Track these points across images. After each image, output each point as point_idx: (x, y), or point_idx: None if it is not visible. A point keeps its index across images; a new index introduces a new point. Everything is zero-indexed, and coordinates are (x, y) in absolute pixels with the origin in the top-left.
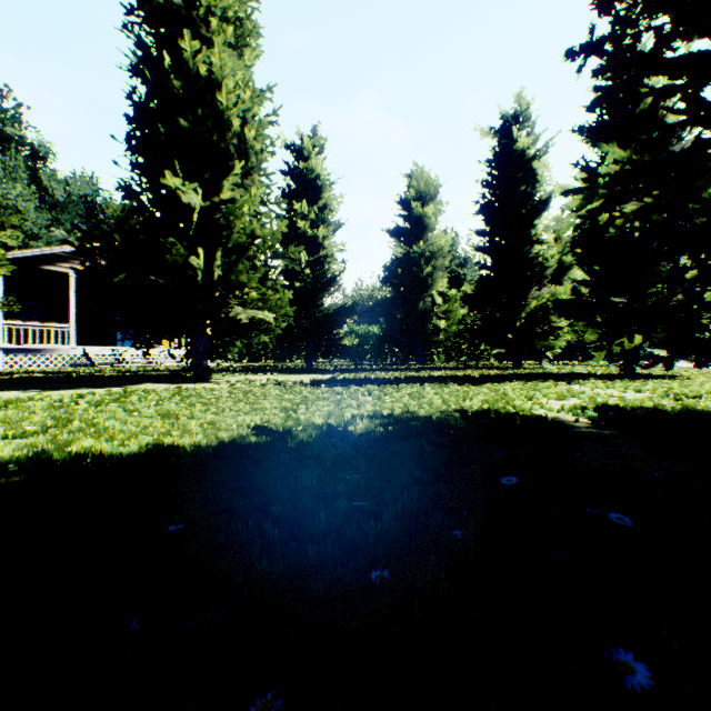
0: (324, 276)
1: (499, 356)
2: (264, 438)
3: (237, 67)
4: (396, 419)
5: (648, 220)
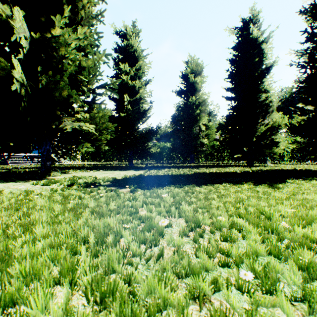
0: (140, 111)
1: (234, 158)
2: None
3: None
4: None
5: None
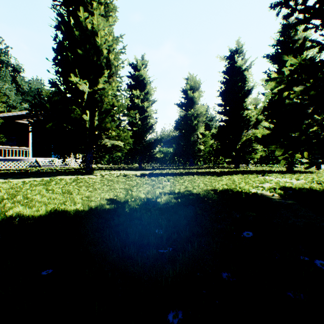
0: (147, 125)
1: (228, 162)
2: (113, 206)
3: (105, 25)
4: (181, 194)
5: (308, 94)
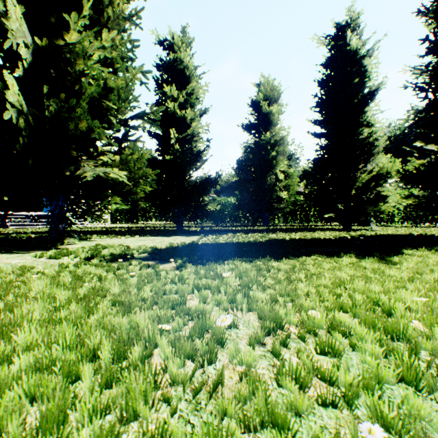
0: (192, 152)
1: (325, 219)
2: None
3: None
4: None
5: None
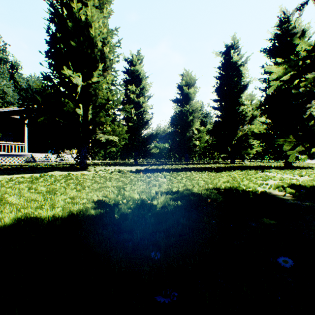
0: (143, 120)
1: (223, 157)
2: (99, 211)
3: (99, 16)
4: (181, 194)
5: None
